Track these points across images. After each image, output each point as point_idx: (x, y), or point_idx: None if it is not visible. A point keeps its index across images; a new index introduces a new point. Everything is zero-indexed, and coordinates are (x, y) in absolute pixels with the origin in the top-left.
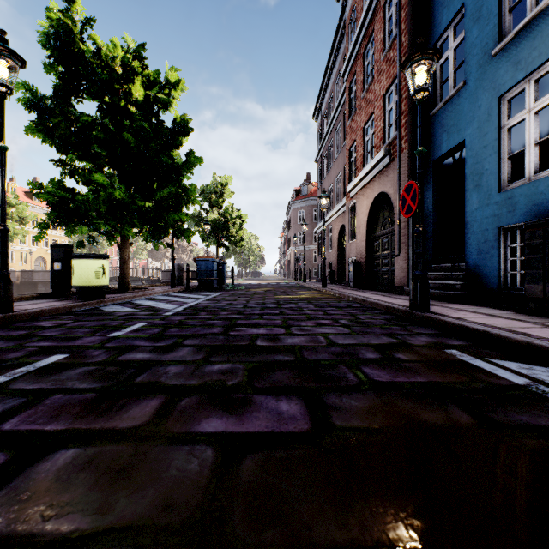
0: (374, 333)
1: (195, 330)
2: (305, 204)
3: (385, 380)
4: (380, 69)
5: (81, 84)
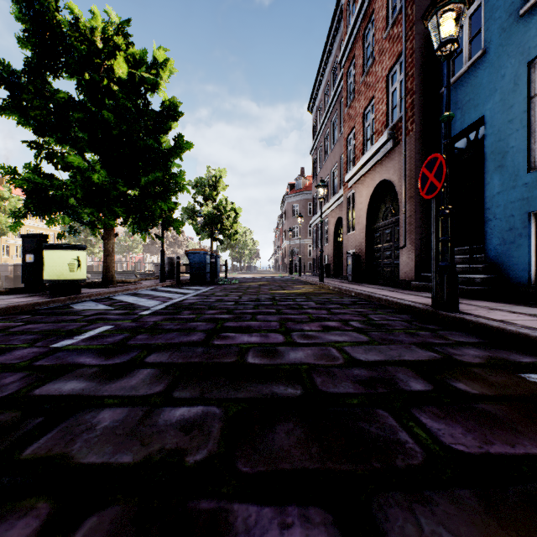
0: (401, 342)
1: (168, 337)
2: (300, 198)
3: (472, 450)
4: (382, 49)
5: (60, 61)
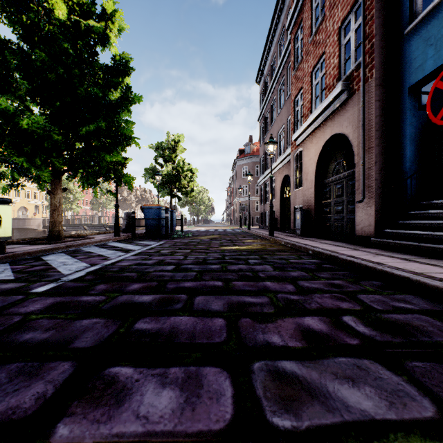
0: None
1: None
2: (248, 161)
3: None
4: (333, 2)
5: None
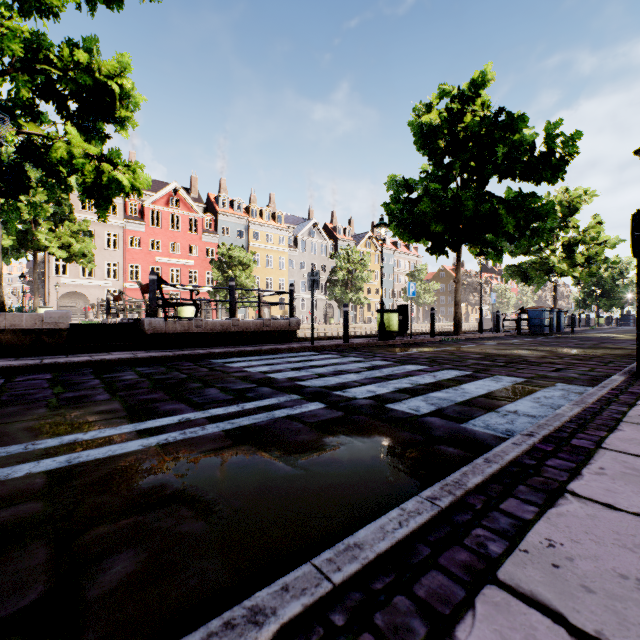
0: None
1: None
2: None
3: None
4: None
5: None
